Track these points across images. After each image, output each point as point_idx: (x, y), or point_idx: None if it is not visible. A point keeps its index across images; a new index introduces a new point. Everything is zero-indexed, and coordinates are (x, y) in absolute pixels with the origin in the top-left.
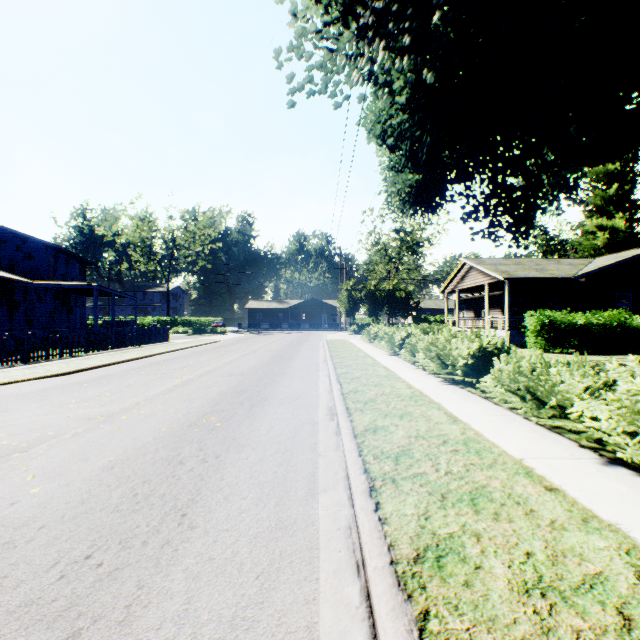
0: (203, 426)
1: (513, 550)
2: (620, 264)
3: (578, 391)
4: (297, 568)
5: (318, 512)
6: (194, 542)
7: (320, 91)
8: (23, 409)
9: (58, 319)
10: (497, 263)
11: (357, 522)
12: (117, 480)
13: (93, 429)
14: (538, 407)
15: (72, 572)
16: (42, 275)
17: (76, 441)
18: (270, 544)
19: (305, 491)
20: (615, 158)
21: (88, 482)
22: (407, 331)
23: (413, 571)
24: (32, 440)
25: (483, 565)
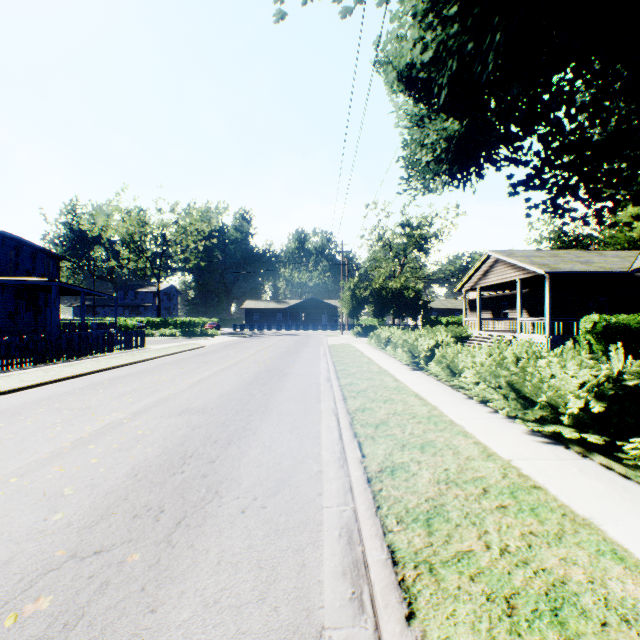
0: None
1: None
2: None
3: None
4: None
5: None
6: None
7: None
8: None
9: (21, 321)
10: (530, 255)
11: None
12: None
13: None
14: None
15: None
16: None
17: None
18: None
19: None
20: None
21: None
22: (436, 339)
23: None
24: None
25: None
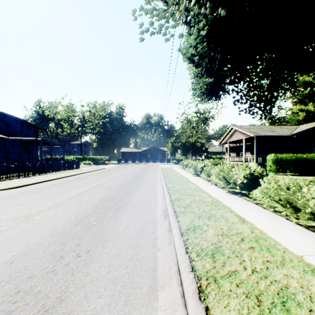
0: (84, 224)
1: None
2: (314, 128)
3: None
4: None
5: (158, 314)
6: None
7: (158, 32)
8: None
9: (23, 157)
10: (249, 128)
11: None
12: (9, 276)
13: (13, 227)
14: (295, 212)
15: None
16: (14, 134)
17: None
18: None
19: (148, 288)
20: None
21: None
22: (204, 163)
23: None
24: None
25: None
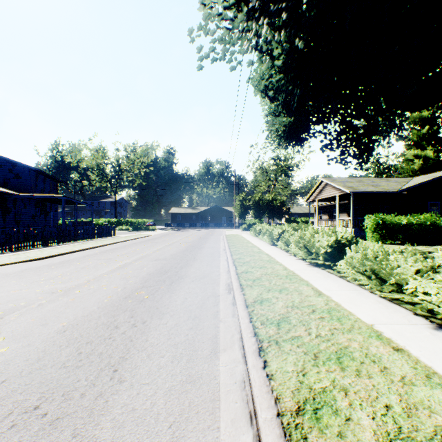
0: (135, 298)
1: (375, 403)
2: (431, 181)
3: (411, 273)
4: (202, 418)
5: (219, 368)
6: (121, 394)
7: (221, 58)
8: (5, 285)
9: (38, 220)
10: (345, 181)
11: (249, 377)
12: (67, 341)
13: (54, 300)
14: (380, 284)
15: (21, 422)
16: (26, 189)
17: (40, 310)
18: (181, 396)
19: (209, 350)
20: (431, 105)
21: (44, 343)
22: (282, 228)
23: (296, 423)
24: (7, 309)
25: (352, 417)
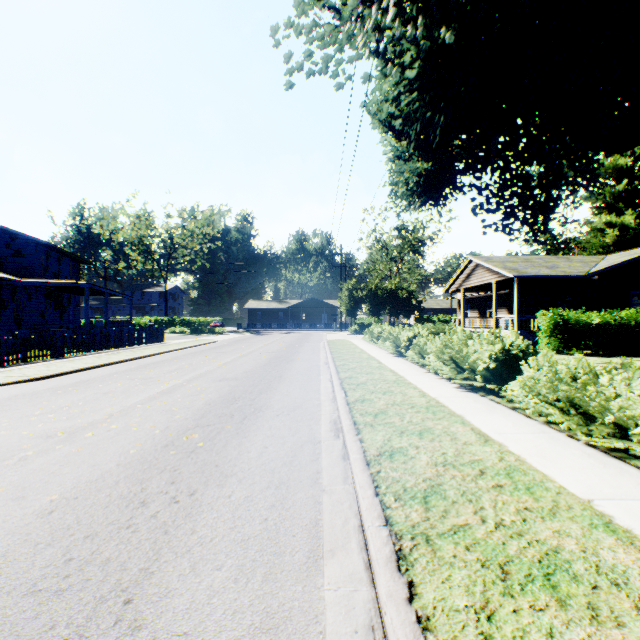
0: (181, 447)
1: None
2: (635, 261)
3: None
4: None
5: (324, 595)
6: None
7: (321, 70)
8: None
9: (50, 319)
10: (505, 260)
11: (382, 617)
12: (50, 534)
13: (46, 451)
14: (585, 423)
15: None
16: (32, 273)
17: (19, 469)
18: None
19: (305, 554)
20: None
21: (9, 538)
22: (414, 331)
23: None
24: None
25: None
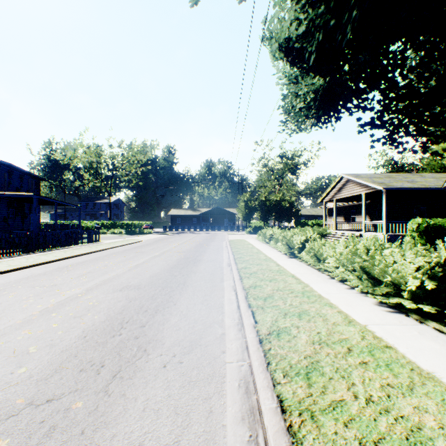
0: None
1: None
2: None
3: None
4: None
5: None
6: None
7: None
8: None
9: (12, 223)
10: (371, 176)
11: None
12: None
13: None
14: None
15: None
16: None
17: None
18: None
19: None
20: None
21: None
22: (306, 235)
23: None
24: None
25: None
